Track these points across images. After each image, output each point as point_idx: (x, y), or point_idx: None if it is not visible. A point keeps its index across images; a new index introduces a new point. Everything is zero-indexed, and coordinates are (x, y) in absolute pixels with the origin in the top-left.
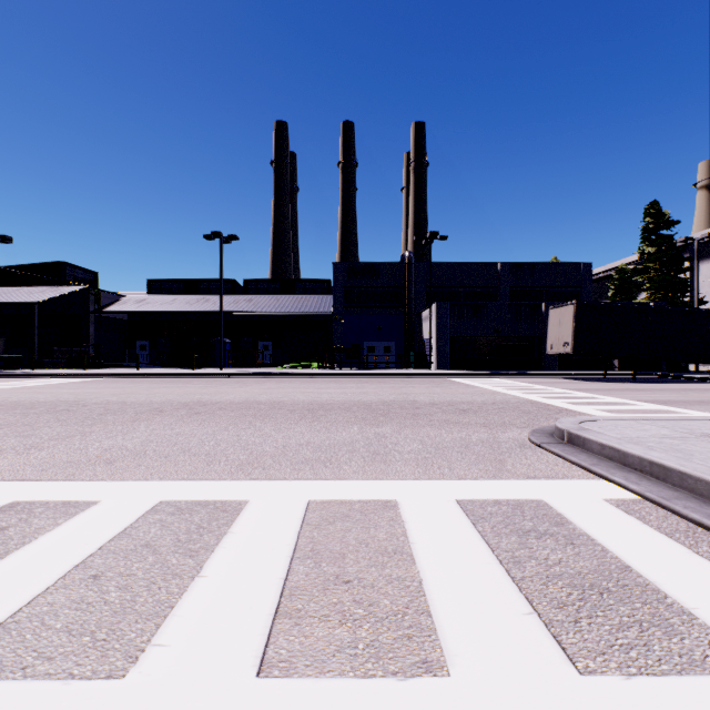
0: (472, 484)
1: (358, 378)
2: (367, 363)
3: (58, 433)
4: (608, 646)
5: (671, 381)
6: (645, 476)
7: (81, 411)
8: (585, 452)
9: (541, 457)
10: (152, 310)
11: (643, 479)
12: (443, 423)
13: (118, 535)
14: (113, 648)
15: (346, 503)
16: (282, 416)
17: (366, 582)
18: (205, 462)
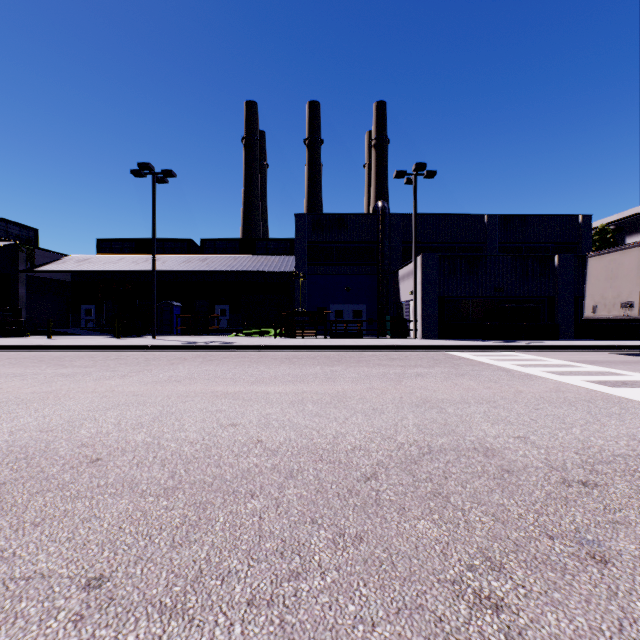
0: None
1: (325, 353)
2: (336, 330)
3: None
4: None
5: None
6: None
7: None
8: None
9: None
10: (91, 269)
11: None
12: None
13: None
14: None
15: None
16: None
17: None
18: None
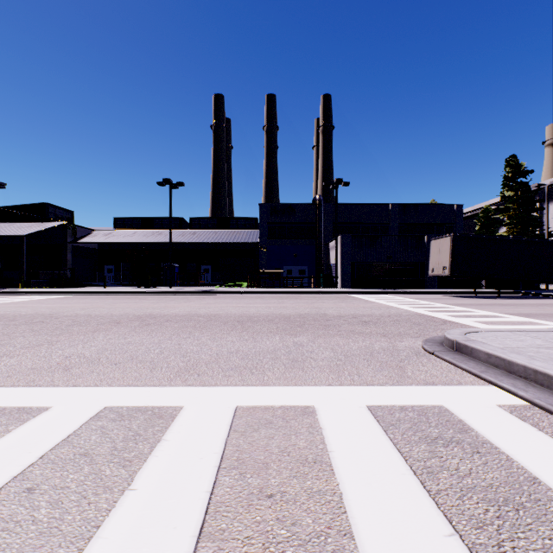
0: (379, 390)
1: (279, 295)
2: (286, 283)
3: (29, 342)
4: None
5: (528, 297)
6: (529, 383)
7: (53, 322)
8: (472, 359)
9: (436, 364)
10: (117, 241)
11: (529, 386)
12: (349, 333)
13: (60, 442)
14: None
15: (269, 409)
16: (217, 327)
17: (288, 497)
18: (149, 368)
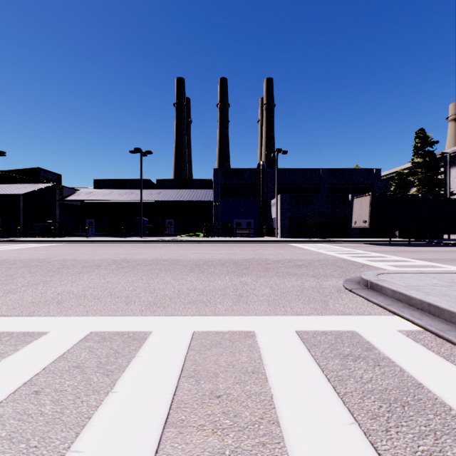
0: (306, 319)
1: (230, 243)
2: (236, 233)
3: (28, 281)
4: (413, 452)
5: (433, 245)
6: (424, 313)
7: (46, 266)
8: (382, 295)
9: (352, 299)
10: (96, 199)
11: (424, 316)
12: (285, 274)
13: (58, 358)
14: (41, 454)
15: (219, 333)
16: (178, 269)
17: (232, 397)
18: (125, 302)
